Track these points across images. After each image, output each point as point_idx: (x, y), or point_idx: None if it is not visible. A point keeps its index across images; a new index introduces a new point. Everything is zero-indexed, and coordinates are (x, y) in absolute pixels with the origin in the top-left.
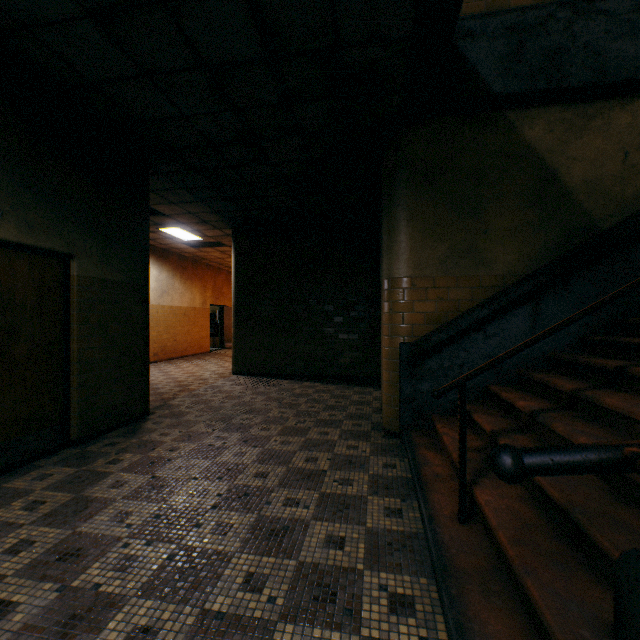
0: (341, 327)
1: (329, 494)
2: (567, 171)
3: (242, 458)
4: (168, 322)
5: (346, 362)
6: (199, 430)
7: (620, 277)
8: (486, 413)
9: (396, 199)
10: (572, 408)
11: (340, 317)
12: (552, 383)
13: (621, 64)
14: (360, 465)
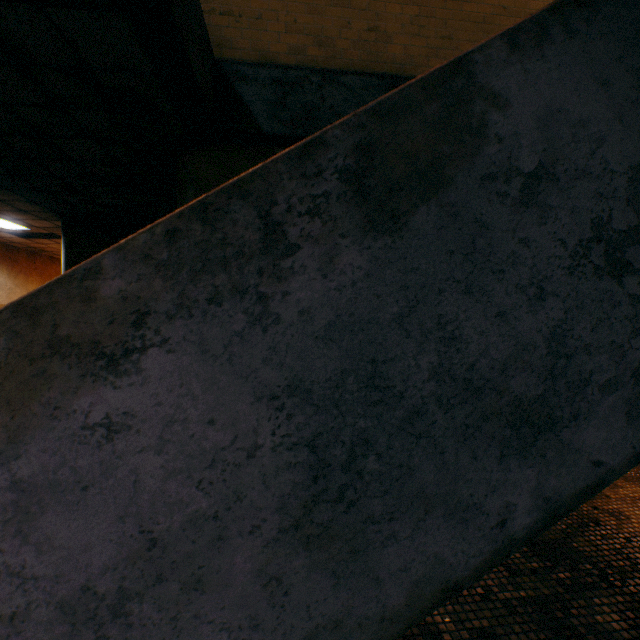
0: None
1: None
2: None
3: None
4: None
5: None
6: None
7: None
8: None
9: None
10: None
11: None
12: None
13: None
14: None
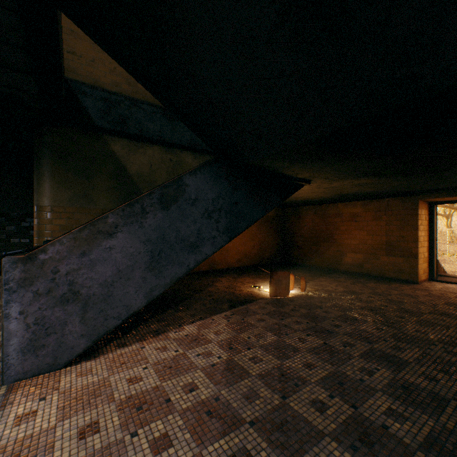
0: (13, 234)
1: None
2: (130, 167)
3: None
4: None
5: None
6: None
7: None
8: None
9: (42, 163)
10: None
11: (12, 226)
12: None
13: (149, 131)
14: None
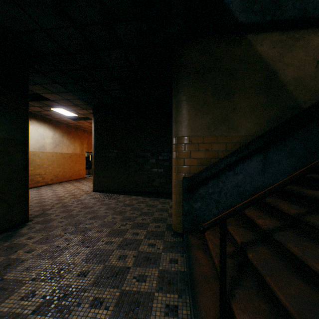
0: (154, 165)
1: (127, 292)
2: (283, 72)
3: (75, 257)
4: (59, 161)
5: (156, 184)
6: (55, 233)
7: (315, 137)
8: (236, 225)
9: (180, 88)
10: (295, 226)
11: (153, 159)
12: (280, 207)
13: (315, 6)
14: (154, 261)
